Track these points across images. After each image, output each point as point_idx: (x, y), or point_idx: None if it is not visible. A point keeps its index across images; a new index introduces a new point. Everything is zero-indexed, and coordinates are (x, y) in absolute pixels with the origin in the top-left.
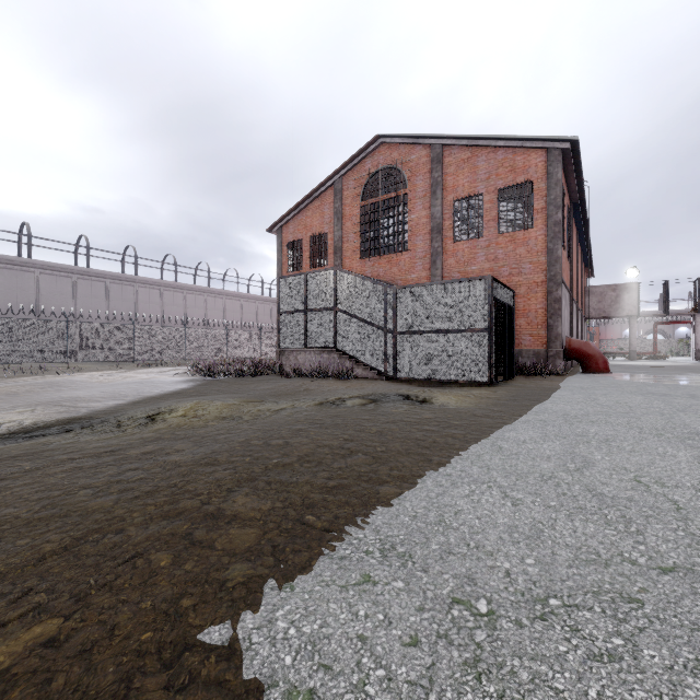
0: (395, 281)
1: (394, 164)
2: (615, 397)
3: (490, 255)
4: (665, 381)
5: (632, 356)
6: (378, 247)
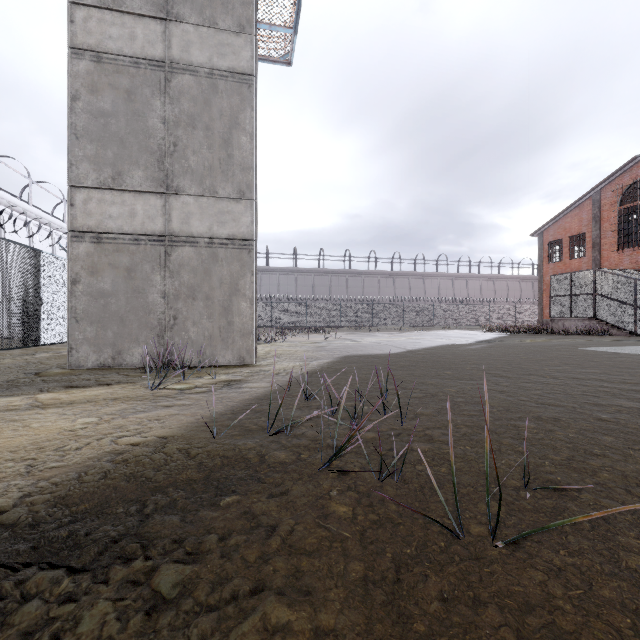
0: None
1: None
2: None
3: None
4: None
5: None
6: (637, 240)
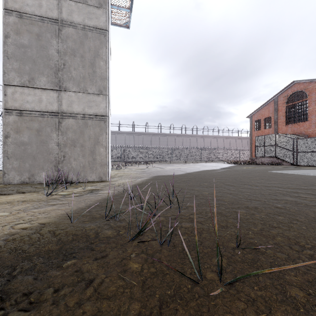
0: (301, 132)
1: (301, 90)
2: None
3: None
4: None
5: None
6: (294, 120)
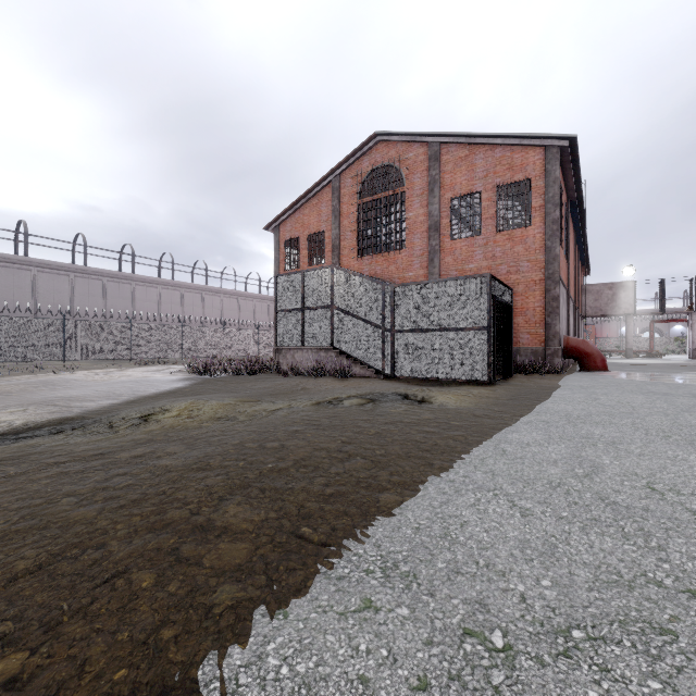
0: (392, 279)
1: (391, 162)
2: (616, 396)
3: (488, 253)
4: (664, 379)
5: (629, 354)
6: (376, 245)
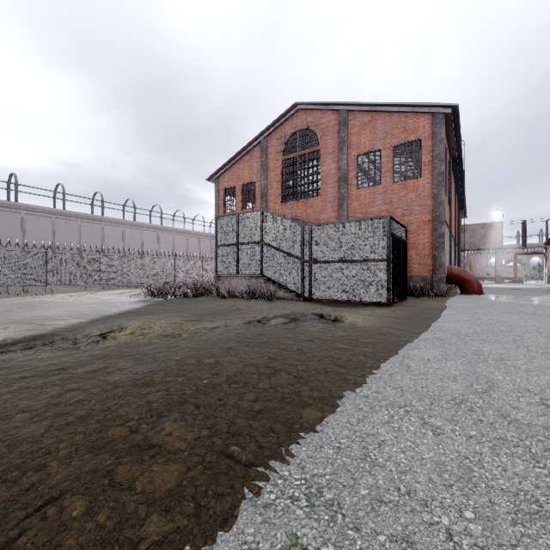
0: (310, 220)
1: (309, 126)
2: (494, 316)
3: (386, 199)
4: (530, 301)
5: (497, 280)
6: (296, 193)
